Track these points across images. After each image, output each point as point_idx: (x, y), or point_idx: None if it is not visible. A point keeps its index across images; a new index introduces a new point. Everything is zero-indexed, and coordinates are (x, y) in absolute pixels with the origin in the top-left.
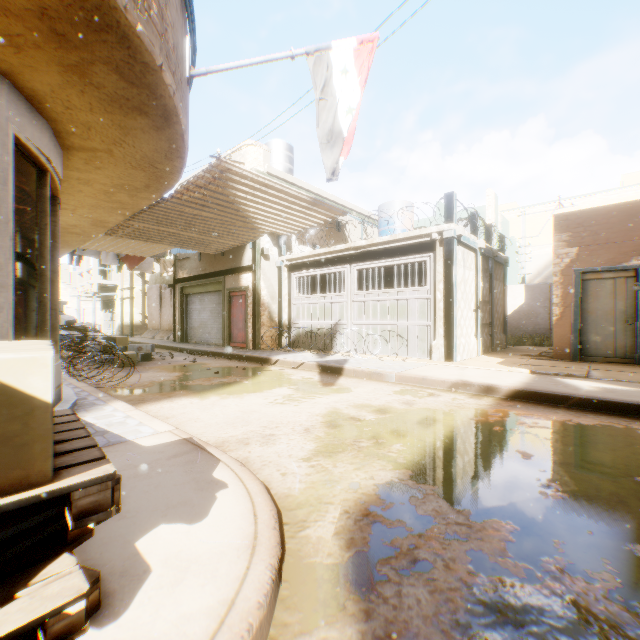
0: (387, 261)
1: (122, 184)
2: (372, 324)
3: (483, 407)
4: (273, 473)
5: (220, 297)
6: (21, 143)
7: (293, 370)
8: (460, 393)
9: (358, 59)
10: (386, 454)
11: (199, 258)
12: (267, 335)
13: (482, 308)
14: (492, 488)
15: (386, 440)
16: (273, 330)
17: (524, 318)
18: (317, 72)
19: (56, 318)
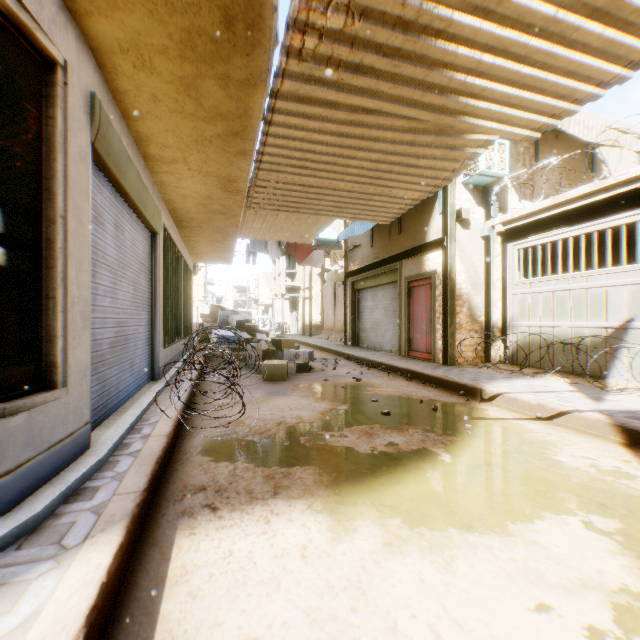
0: None
1: (187, 38)
2: None
3: None
4: None
5: (396, 290)
6: None
7: (543, 426)
8: None
9: None
10: None
11: (371, 243)
12: (466, 343)
13: None
14: None
15: None
16: (475, 335)
17: None
18: None
19: (55, 316)
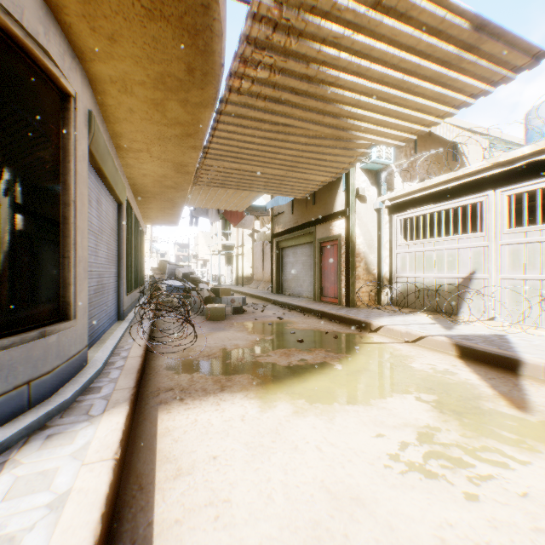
0: None
1: (160, 77)
2: (542, 279)
3: None
4: None
5: (311, 249)
6: None
7: (408, 346)
8: None
9: None
10: None
11: (292, 211)
12: (363, 290)
13: None
14: None
15: None
16: (370, 284)
17: None
18: None
19: (69, 270)
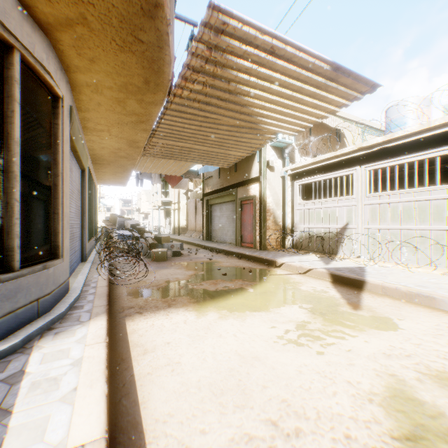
0: (412, 156)
1: (124, 85)
2: (390, 228)
3: None
4: None
5: (234, 205)
6: None
7: (300, 276)
8: None
9: None
10: None
11: (218, 176)
12: (272, 237)
13: None
14: None
15: None
16: (277, 233)
17: None
18: None
19: (58, 222)
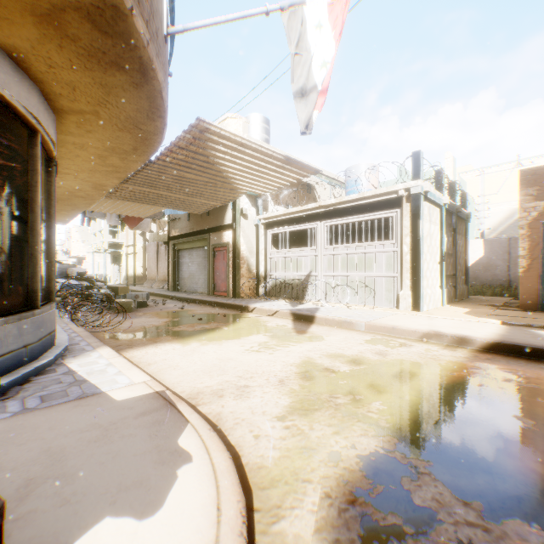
0: (355, 217)
1: (112, 147)
2: (341, 275)
3: (460, 360)
4: (245, 434)
5: (206, 252)
6: (6, 101)
7: (268, 317)
8: (432, 343)
9: (332, 14)
10: (366, 414)
11: (188, 218)
12: (246, 285)
13: (446, 260)
14: (498, 468)
15: (364, 396)
16: (251, 281)
17: (483, 270)
18: (291, 27)
19: (52, 270)
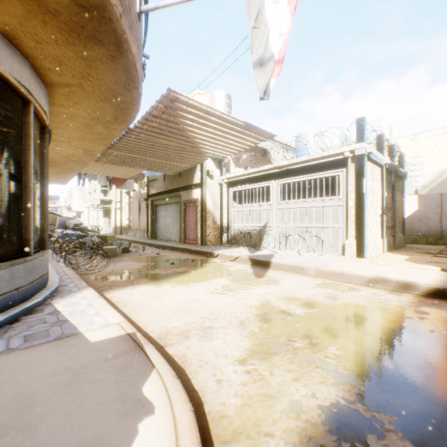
0: (305, 176)
1: (97, 117)
2: (292, 226)
3: (406, 304)
4: (208, 378)
5: (178, 207)
6: None
7: (230, 262)
8: (378, 288)
9: None
10: (323, 359)
11: (164, 179)
12: (211, 234)
13: (386, 213)
14: None
15: (319, 340)
16: (216, 231)
17: (417, 222)
18: (251, 4)
19: (45, 222)
